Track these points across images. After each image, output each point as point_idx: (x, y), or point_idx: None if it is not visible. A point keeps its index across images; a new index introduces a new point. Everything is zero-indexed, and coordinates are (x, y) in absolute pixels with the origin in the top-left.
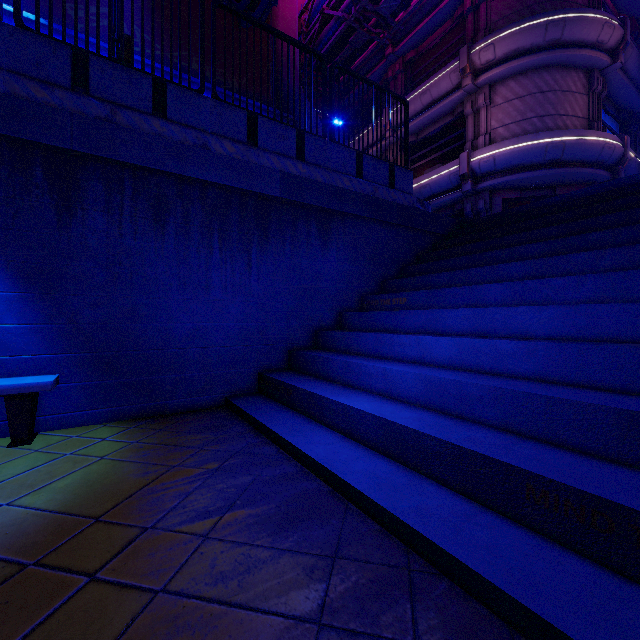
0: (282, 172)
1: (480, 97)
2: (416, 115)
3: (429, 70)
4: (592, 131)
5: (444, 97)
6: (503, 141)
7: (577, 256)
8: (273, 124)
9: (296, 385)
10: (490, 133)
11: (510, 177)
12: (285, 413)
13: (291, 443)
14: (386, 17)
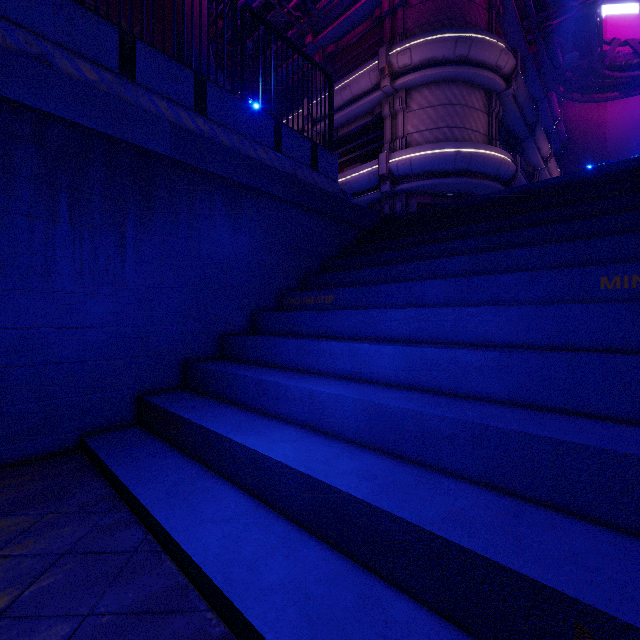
0: (174, 124)
1: (397, 100)
2: (336, 110)
3: (349, 67)
4: (493, 147)
5: (364, 95)
6: (419, 146)
7: (520, 251)
8: (161, 57)
9: (186, 416)
10: (406, 137)
11: (425, 182)
12: (168, 459)
13: (164, 528)
14: (306, 0)
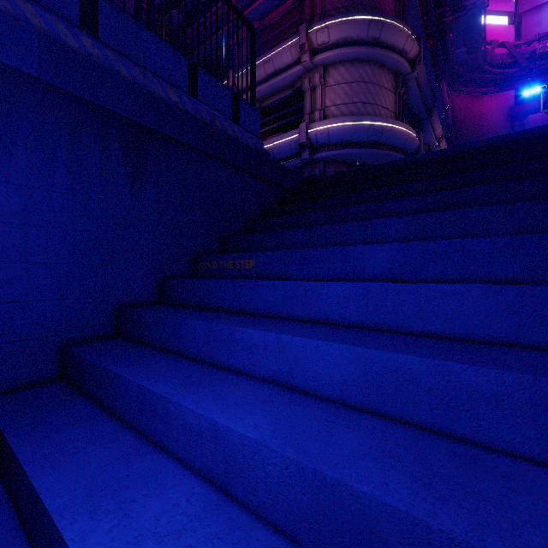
0: (44, 35)
1: (316, 75)
2: (260, 82)
3: (271, 44)
4: (400, 122)
5: (285, 70)
6: (336, 117)
7: (478, 211)
8: None
9: (21, 455)
10: (324, 110)
11: (341, 151)
12: None
13: None
14: None
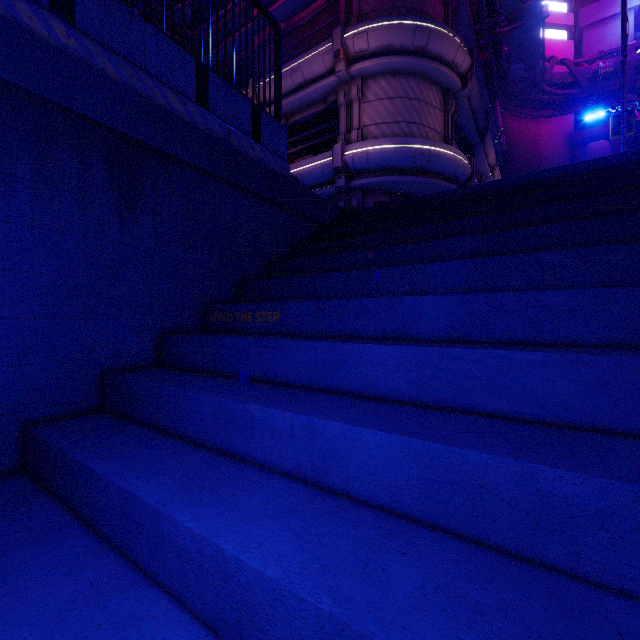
0: None
1: (353, 88)
2: (286, 94)
3: (300, 49)
4: (450, 146)
5: (317, 80)
6: (376, 139)
7: (552, 256)
8: None
9: None
10: (363, 129)
11: (382, 178)
12: None
13: None
14: None
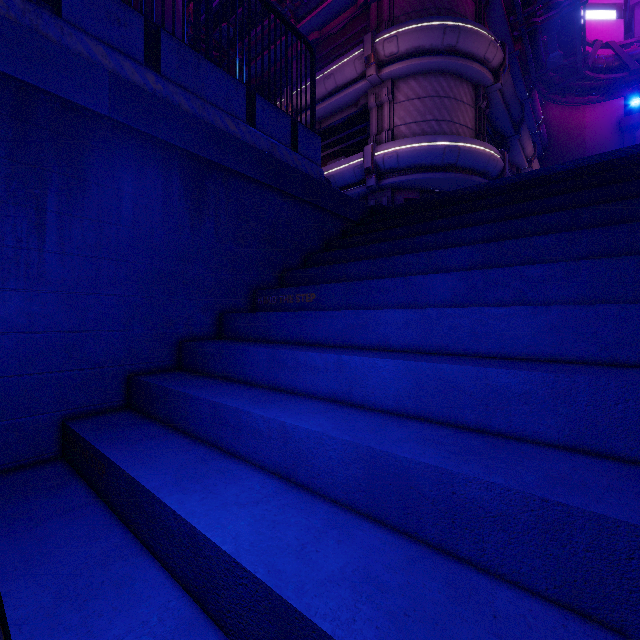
0: (114, 75)
1: (384, 91)
2: (320, 101)
3: (333, 56)
4: (481, 141)
5: (348, 85)
6: (406, 138)
7: (543, 239)
8: None
9: (112, 457)
10: (393, 130)
11: (412, 176)
12: (82, 521)
13: None
14: None
